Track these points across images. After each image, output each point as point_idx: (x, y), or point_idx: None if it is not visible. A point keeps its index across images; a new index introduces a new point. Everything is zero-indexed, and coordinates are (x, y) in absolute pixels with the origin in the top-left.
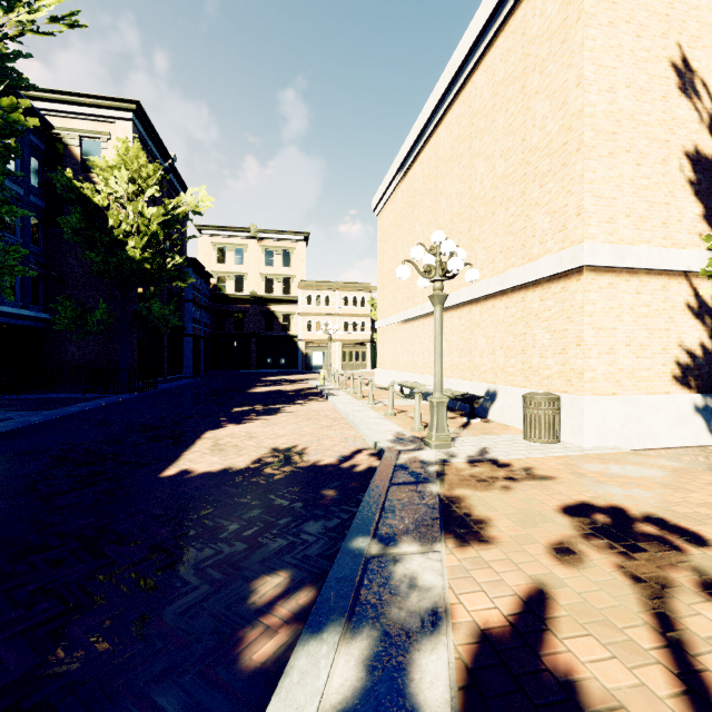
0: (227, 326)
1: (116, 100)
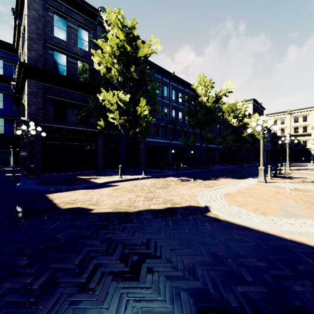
0: (277, 146)
1: (249, 100)
